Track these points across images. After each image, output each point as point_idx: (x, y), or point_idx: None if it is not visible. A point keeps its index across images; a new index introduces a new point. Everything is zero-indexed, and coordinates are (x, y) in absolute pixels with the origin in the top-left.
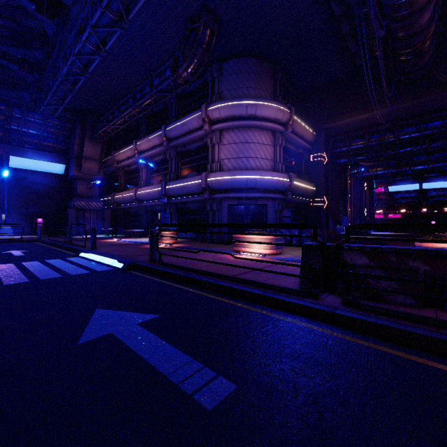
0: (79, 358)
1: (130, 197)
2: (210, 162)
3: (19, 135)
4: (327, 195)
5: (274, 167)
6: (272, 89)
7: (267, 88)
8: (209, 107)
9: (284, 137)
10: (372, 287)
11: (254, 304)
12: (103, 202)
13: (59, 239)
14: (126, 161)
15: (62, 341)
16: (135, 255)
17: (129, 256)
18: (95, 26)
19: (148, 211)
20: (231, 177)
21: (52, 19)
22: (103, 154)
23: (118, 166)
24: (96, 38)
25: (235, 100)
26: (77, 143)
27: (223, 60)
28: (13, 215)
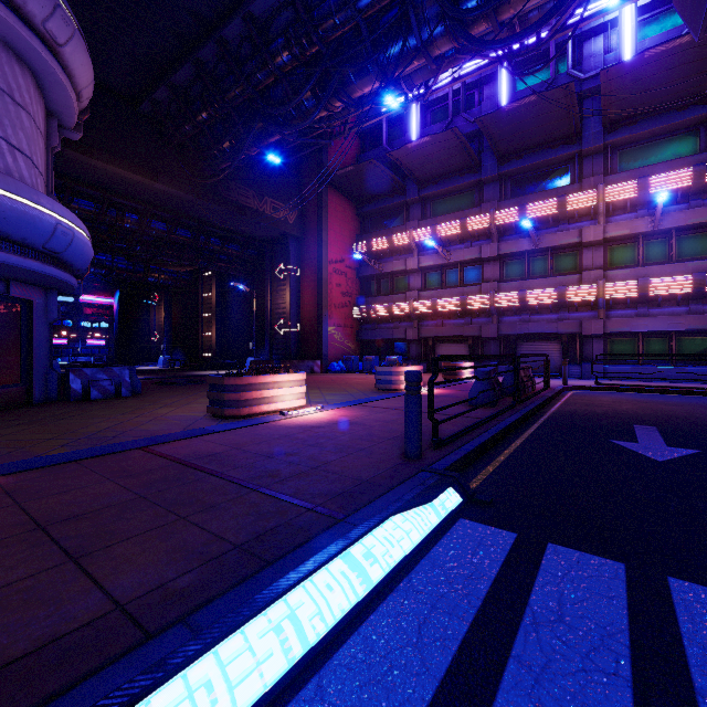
0: (703, 446)
1: None
2: None
3: None
4: None
5: None
6: None
7: None
8: None
9: None
10: (522, 389)
11: (527, 422)
12: None
13: None
14: None
15: None
16: (264, 505)
17: (310, 506)
18: None
19: None
20: (8, 195)
21: None
22: None
23: None
24: None
25: None
26: None
27: None
28: None
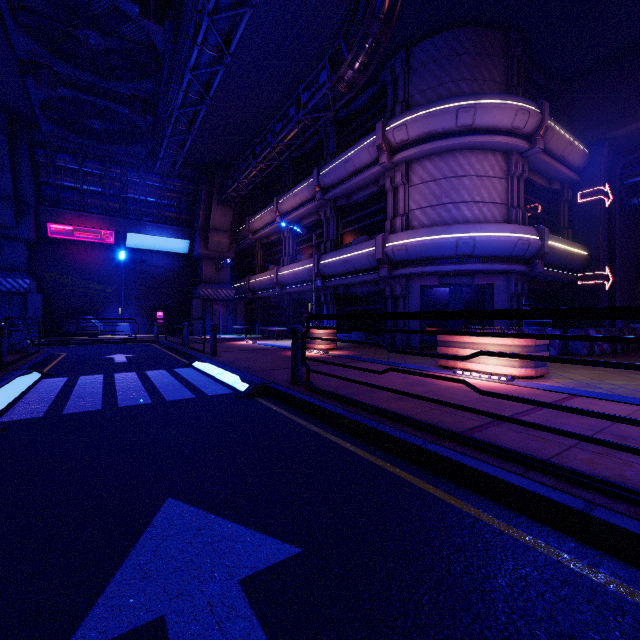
0: None
1: (269, 280)
2: (390, 217)
3: (137, 205)
4: (611, 265)
5: (507, 217)
6: (503, 78)
7: (495, 76)
8: (389, 124)
9: (526, 161)
10: None
11: (565, 538)
12: (236, 289)
13: (179, 339)
14: (265, 230)
15: (29, 636)
16: (269, 368)
17: (260, 370)
18: (214, 15)
19: (294, 301)
20: (428, 238)
21: (162, 25)
22: (234, 222)
23: (254, 238)
24: (215, 35)
25: (434, 105)
26: (203, 210)
27: (413, 44)
28: (131, 308)
